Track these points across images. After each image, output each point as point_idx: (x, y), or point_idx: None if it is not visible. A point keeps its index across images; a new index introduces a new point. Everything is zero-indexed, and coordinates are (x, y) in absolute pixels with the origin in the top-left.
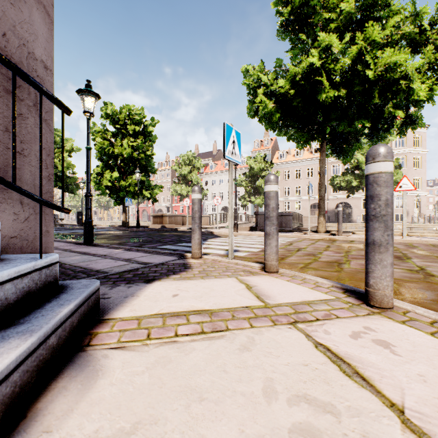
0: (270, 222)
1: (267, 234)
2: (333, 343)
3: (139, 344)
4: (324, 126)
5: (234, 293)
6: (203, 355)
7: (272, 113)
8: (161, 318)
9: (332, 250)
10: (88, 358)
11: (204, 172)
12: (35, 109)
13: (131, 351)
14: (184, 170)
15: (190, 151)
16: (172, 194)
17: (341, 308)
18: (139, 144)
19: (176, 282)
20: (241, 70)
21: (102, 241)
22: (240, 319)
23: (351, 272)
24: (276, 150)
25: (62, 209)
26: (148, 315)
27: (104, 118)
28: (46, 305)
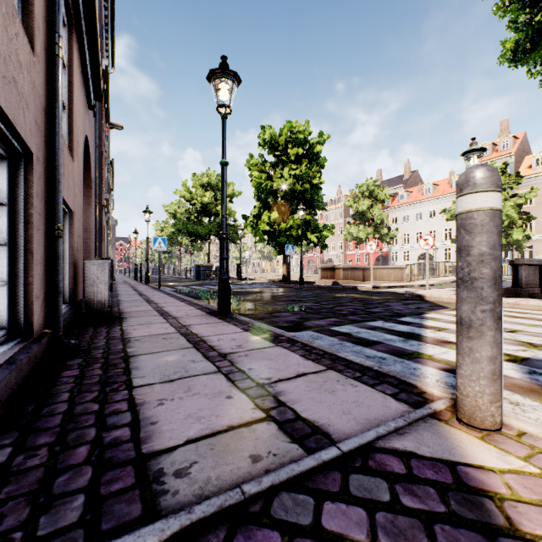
0: None
1: None
2: None
3: None
4: None
5: None
6: None
7: None
8: None
9: None
10: None
11: (391, 206)
12: None
13: None
14: (362, 205)
15: (370, 178)
16: (345, 238)
17: None
18: (303, 172)
19: None
20: None
21: (249, 306)
22: None
23: None
24: (524, 154)
25: None
26: None
27: (262, 146)
28: None
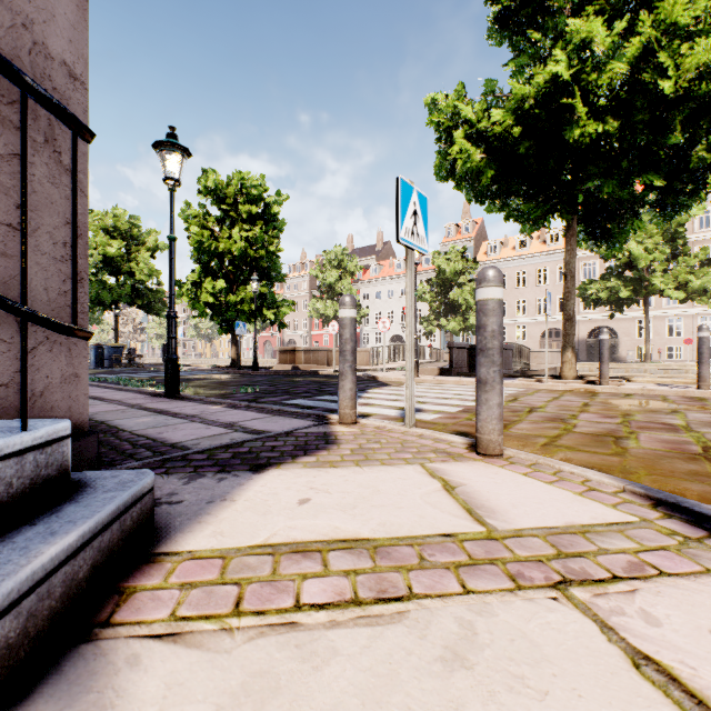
0: (488, 359)
1: (482, 382)
2: (679, 658)
3: (215, 628)
4: (575, 190)
5: (420, 501)
6: (356, 674)
7: (479, 171)
8: (270, 557)
9: (595, 412)
10: (95, 666)
11: (363, 280)
12: (48, 148)
13: (192, 648)
14: (330, 277)
15: (339, 245)
16: (310, 315)
17: (663, 549)
18: (258, 235)
19: (307, 471)
20: (425, 103)
21: (196, 390)
22: (438, 569)
23: (646, 457)
24: (482, 239)
25: (72, 329)
26: (246, 547)
27: (203, 194)
28: (21, 534)
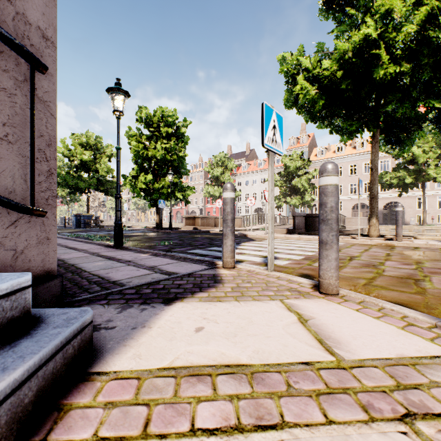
0: (327, 227)
1: (323, 242)
2: None
3: None
4: (379, 112)
5: (283, 331)
6: None
7: (314, 101)
8: (173, 379)
9: (396, 260)
10: None
11: (237, 173)
12: (27, 85)
13: None
14: (216, 171)
15: (223, 152)
16: (204, 195)
17: None
18: (172, 146)
19: (202, 304)
20: (278, 59)
21: (133, 243)
22: (302, 397)
23: None
24: (313, 147)
25: (29, 209)
26: (156, 369)
27: (139, 122)
28: None
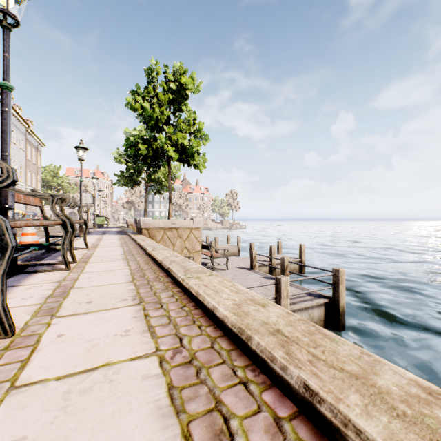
0: None
1: None
2: None
3: None
4: None
5: None
6: None
7: None
8: None
9: None
10: None
11: None
12: None
13: None
14: None
15: None
16: None
17: None
18: None
19: None
20: None
21: None
22: None
23: None
24: None
25: None
26: None
27: None
28: None
